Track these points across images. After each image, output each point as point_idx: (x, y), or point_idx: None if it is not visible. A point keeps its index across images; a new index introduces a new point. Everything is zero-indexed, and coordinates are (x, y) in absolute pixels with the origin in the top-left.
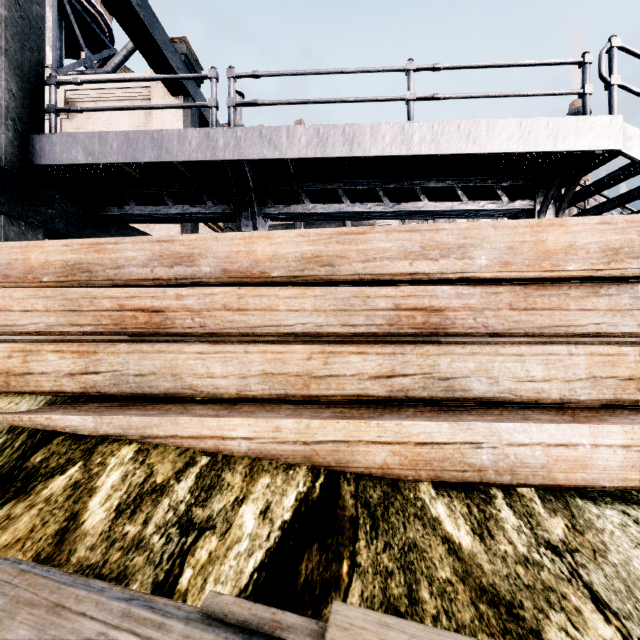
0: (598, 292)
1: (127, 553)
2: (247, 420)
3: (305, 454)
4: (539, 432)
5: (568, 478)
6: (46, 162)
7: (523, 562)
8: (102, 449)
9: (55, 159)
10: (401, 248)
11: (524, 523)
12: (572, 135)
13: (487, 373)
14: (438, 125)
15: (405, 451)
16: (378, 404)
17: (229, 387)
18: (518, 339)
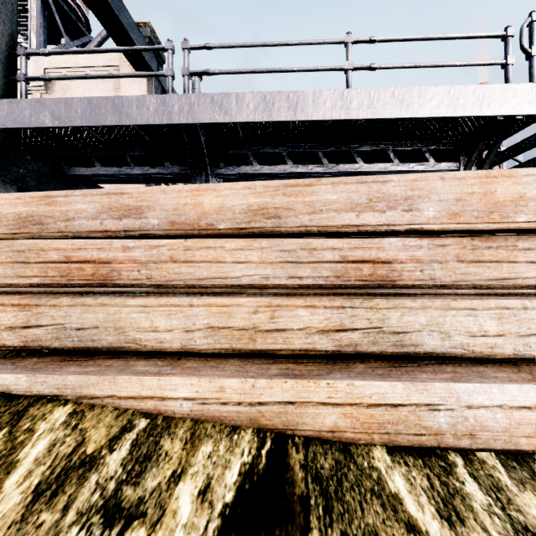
0: None
1: None
2: (189, 379)
3: (250, 416)
4: (500, 393)
5: (532, 443)
6: (16, 125)
7: None
8: (33, 412)
9: (24, 123)
10: (348, 200)
11: (493, 500)
12: (496, 101)
13: (438, 327)
14: (374, 92)
15: (357, 413)
16: (326, 358)
17: (173, 341)
18: (461, 290)
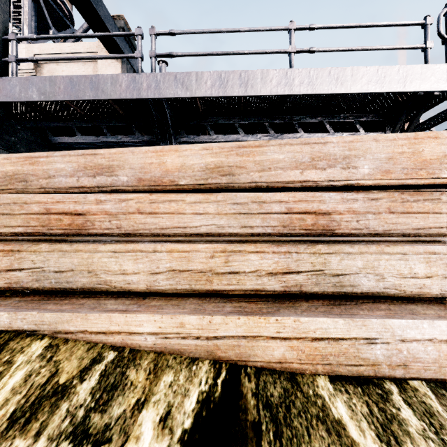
0: None
1: None
2: (153, 316)
3: (207, 349)
4: (431, 328)
5: None
6: (8, 100)
7: None
8: (13, 345)
9: (15, 97)
10: (293, 159)
11: (427, 425)
12: (417, 79)
13: (374, 270)
14: (313, 71)
15: (302, 346)
16: (274, 298)
17: (140, 282)
18: (390, 238)
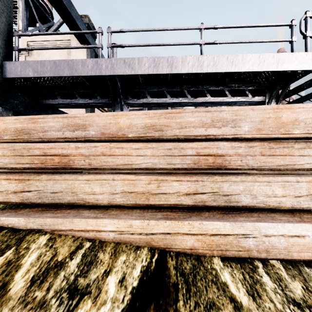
0: (310, 146)
1: None
2: (113, 220)
3: (146, 240)
4: (283, 228)
5: (300, 255)
6: (13, 76)
7: None
8: (28, 238)
9: (17, 74)
10: (200, 121)
11: (277, 286)
12: (286, 62)
13: (250, 192)
14: (216, 57)
15: (204, 239)
16: (188, 209)
17: (104, 199)
18: (264, 171)
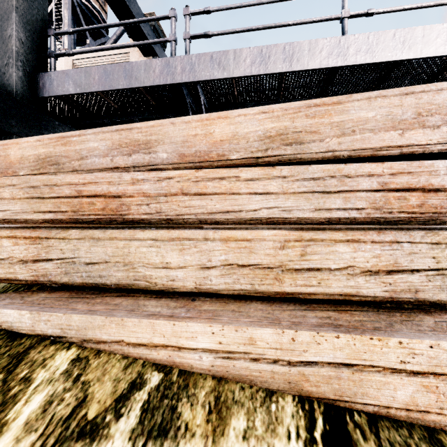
0: None
1: None
2: (210, 326)
3: (289, 378)
4: None
5: None
6: (47, 94)
7: None
8: (33, 355)
9: (53, 92)
10: (388, 116)
11: None
12: None
13: None
14: (373, 36)
15: (446, 387)
16: (372, 306)
17: (186, 279)
18: None
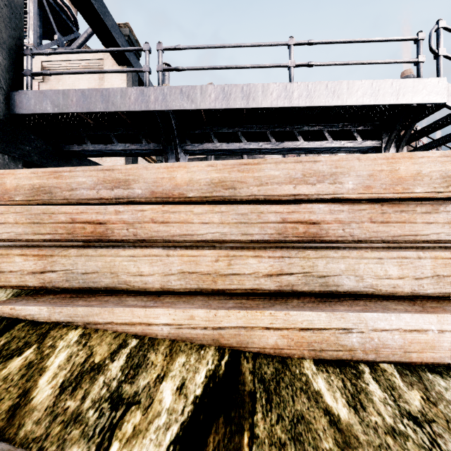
0: (438, 209)
1: (66, 427)
2: (168, 310)
3: (213, 337)
4: (397, 320)
5: (420, 356)
6: (24, 112)
7: (391, 433)
8: (53, 333)
9: (30, 109)
10: (287, 175)
11: (388, 396)
12: (410, 92)
13: (354, 272)
14: (311, 85)
15: (292, 335)
16: (270, 296)
17: (155, 282)
18: (375, 244)
